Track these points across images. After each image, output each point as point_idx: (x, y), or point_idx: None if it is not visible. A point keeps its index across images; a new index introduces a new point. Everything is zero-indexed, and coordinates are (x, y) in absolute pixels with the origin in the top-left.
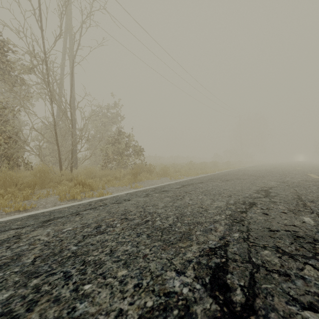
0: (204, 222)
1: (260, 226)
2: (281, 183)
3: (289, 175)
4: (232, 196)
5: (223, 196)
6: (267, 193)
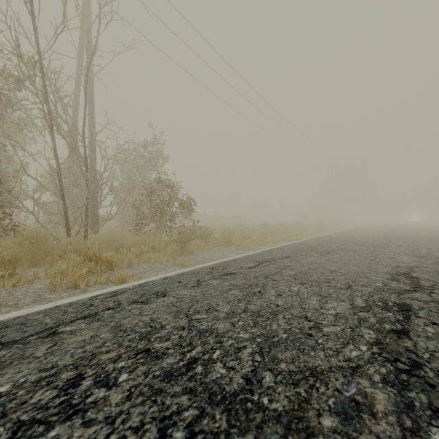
0: (327, 371)
1: None
2: (421, 259)
3: (421, 244)
4: (353, 286)
5: (335, 286)
6: (413, 280)
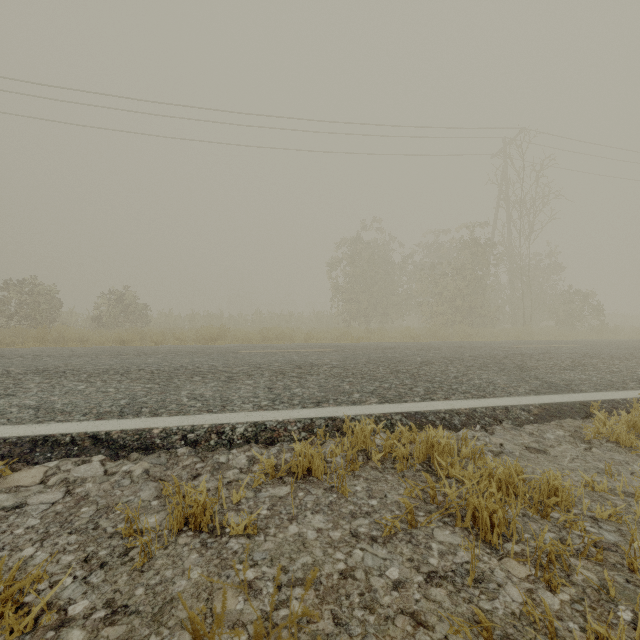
0: None
1: None
2: None
3: None
4: None
5: None
6: None
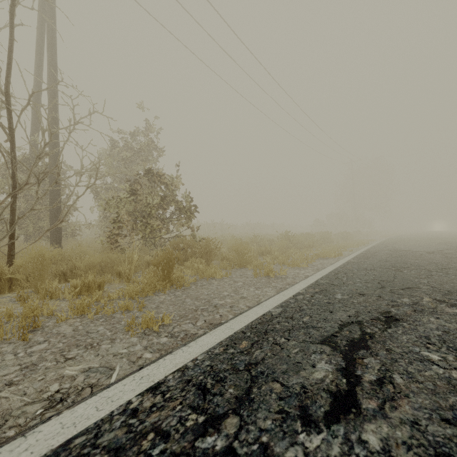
0: None
1: None
2: None
3: None
4: None
5: None
6: None
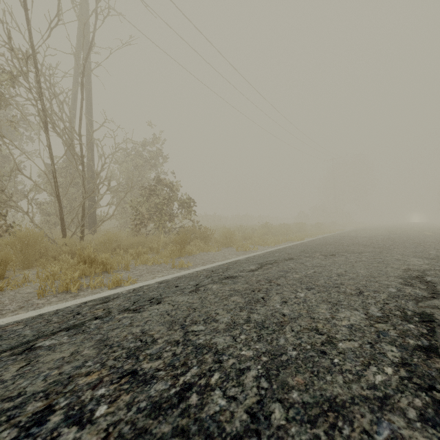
0: (349, 403)
1: None
2: (432, 261)
3: (428, 245)
4: (364, 292)
5: (345, 292)
6: (429, 284)
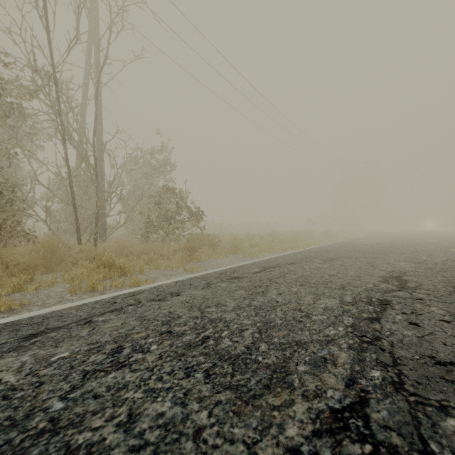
0: (308, 342)
1: (415, 352)
2: (418, 265)
3: (423, 252)
4: (346, 287)
5: (331, 287)
6: (402, 282)
